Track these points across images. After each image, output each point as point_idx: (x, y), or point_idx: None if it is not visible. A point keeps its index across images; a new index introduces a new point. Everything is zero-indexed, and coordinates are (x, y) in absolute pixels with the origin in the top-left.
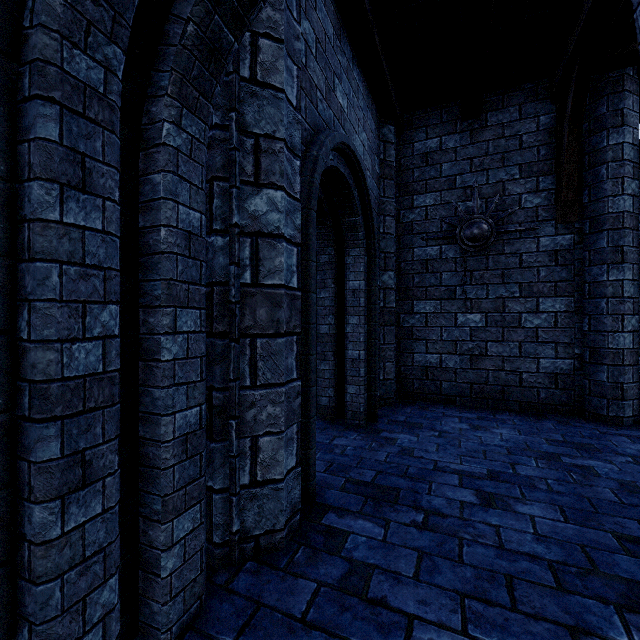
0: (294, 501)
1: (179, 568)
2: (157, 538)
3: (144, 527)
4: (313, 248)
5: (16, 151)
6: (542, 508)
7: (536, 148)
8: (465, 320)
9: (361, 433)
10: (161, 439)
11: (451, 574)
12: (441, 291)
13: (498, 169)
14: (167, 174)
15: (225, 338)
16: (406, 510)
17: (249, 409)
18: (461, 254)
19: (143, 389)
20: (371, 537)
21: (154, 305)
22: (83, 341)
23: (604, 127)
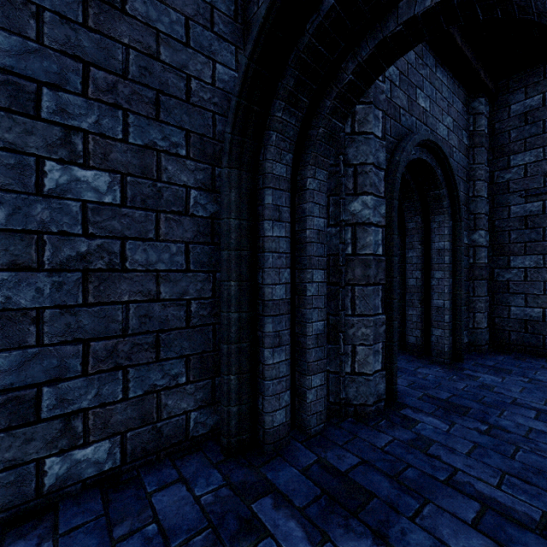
0: (380, 392)
1: (314, 401)
2: (304, 382)
3: (298, 377)
4: (395, 226)
5: (257, 209)
6: None
7: None
8: None
9: (444, 368)
10: (306, 334)
11: (499, 461)
12: (544, 246)
13: None
14: (309, 203)
15: (336, 286)
16: (472, 421)
17: (350, 328)
18: None
19: (298, 309)
20: (437, 427)
21: (303, 268)
22: (279, 285)
23: None
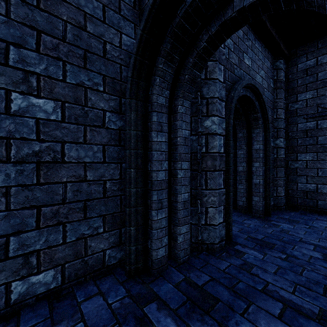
0: (222, 235)
1: (182, 242)
2: (176, 231)
3: (173, 227)
4: (231, 135)
5: (147, 124)
6: None
7: None
8: None
9: (259, 220)
10: (178, 201)
11: (293, 277)
12: (317, 147)
13: None
14: (179, 121)
15: (196, 171)
16: (277, 252)
17: (204, 197)
18: None
19: (172, 186)
20: (256, 256)
21: (176, 161)
22: (161, 171)
23: None
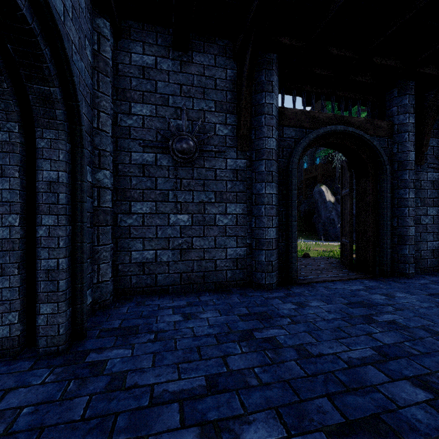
0: None
1: None
2: None
3: None
4: None
5: None
6: (265, 422)
7: (225, 92)
8: (176, 220)
9: (57, 367)
10: None
11: None
12: (156, 194)
13: (201, 100)
14: None
15: None
16: None
17: None
18: (173, 163)
19: None
20: None
21: None
22: None
23: (263, 90)
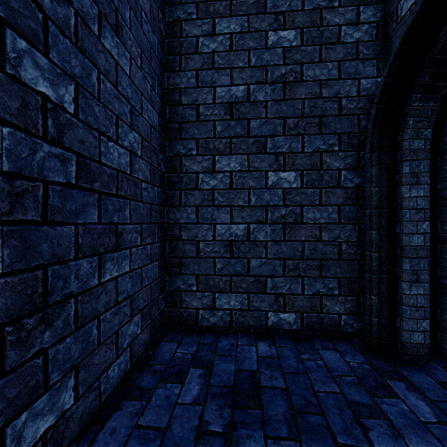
0: None
1: None
2: None
3: (440, 313)
4: None
5: (395, 177)
6: None
7: None
8: None
9: None
10: None
11: None
12: None
13: None
14: None
15: None
16: None
17: None
18: None
19: (440, 256)
20: None
21: (445, 221)
22: (416, 234)
23: None
